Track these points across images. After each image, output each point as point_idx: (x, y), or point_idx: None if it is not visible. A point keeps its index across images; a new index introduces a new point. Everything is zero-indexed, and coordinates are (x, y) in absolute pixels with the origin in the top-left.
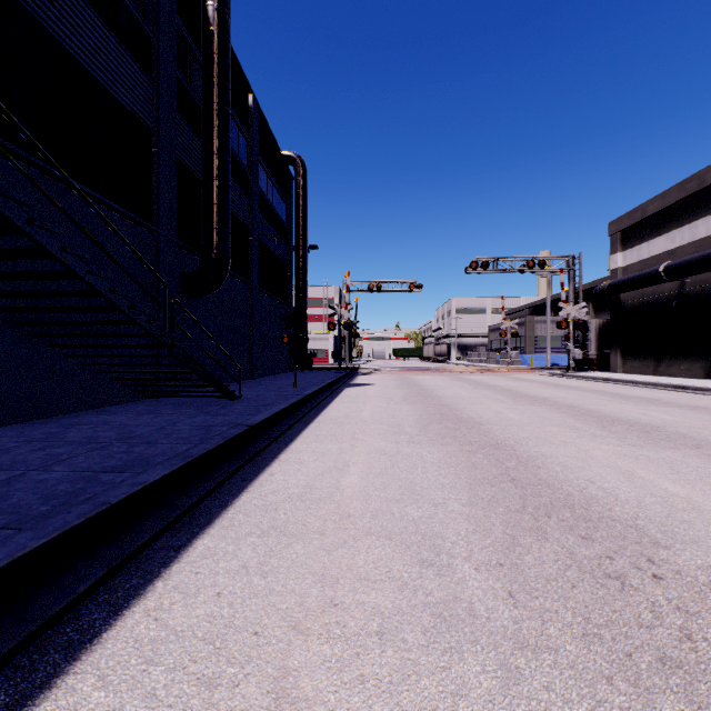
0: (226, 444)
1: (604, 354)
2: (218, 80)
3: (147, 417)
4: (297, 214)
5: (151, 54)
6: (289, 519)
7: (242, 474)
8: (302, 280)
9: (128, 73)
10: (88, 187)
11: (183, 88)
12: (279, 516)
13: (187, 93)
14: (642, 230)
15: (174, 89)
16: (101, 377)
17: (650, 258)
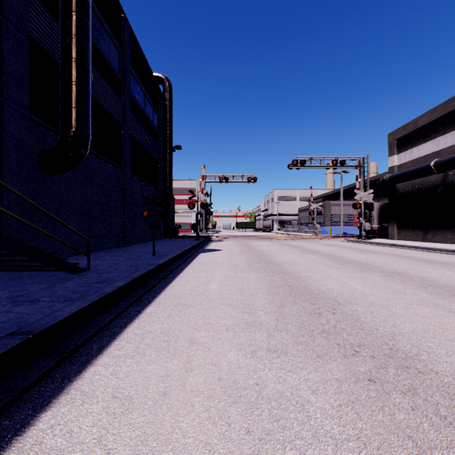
0: None
1: (383, 227)
2: None
3: None
4: (165, 121)
5: None
6: None
7: None
8: (169, 170)
9: None
10: None
11: None
12: None
13: None
14: (413, 138)
15: None
16: None
17: (419, 158)
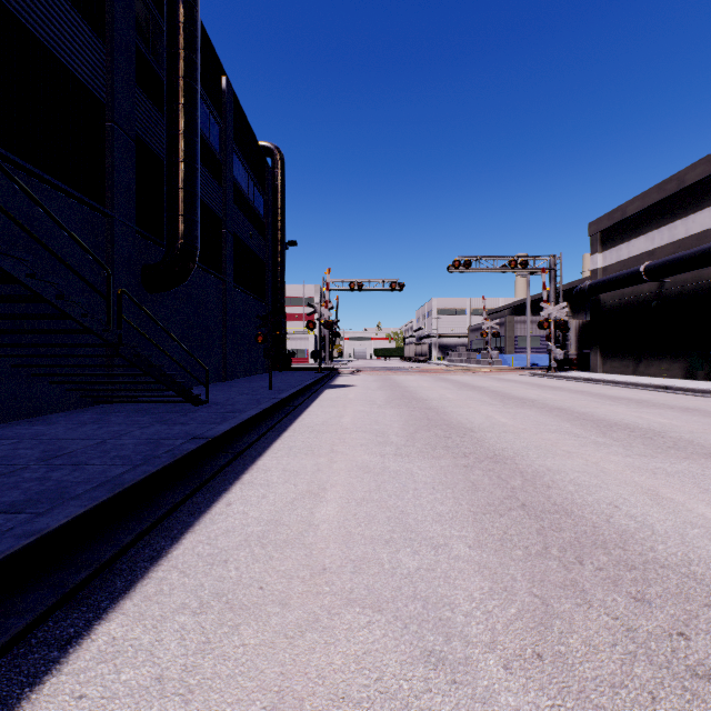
0: (175, 464)
1: (584, 354)
2: (183, 52)
3: (89, 427)
4: (274, 208)
5: (105, 16)
6: (241, 578)
7: (191, 505)
8: (280, 277)
9: (75, 33)
10: (22, 158)
11: (145, 59)
12: (228, 572)
13: (149, 66)
14: (622, 231)
15: (133, 58)
16: (40, 380)
17: (630, 258)
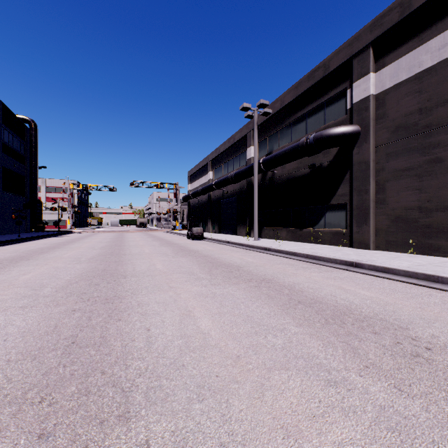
0: None
1: None
2: None
3: None
4: (31, 150)
5: None
6: None
7: None
8: (35, 185)
9: None
10: None
11: None
12: None
13: None
14: (193, 177)
15: None
16: None
17: (194, 188)
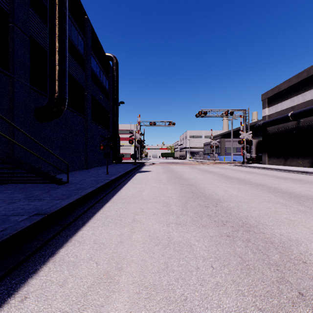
0: None
1: (259, 156)
2: None
3: None
4: (113, 85)
5: None
6: None
7: None
8: (116, 118)
9: None
10: None
11: None
12: None
13: None
14: (278, 97)
15: None
16: None
17: (282, 110)
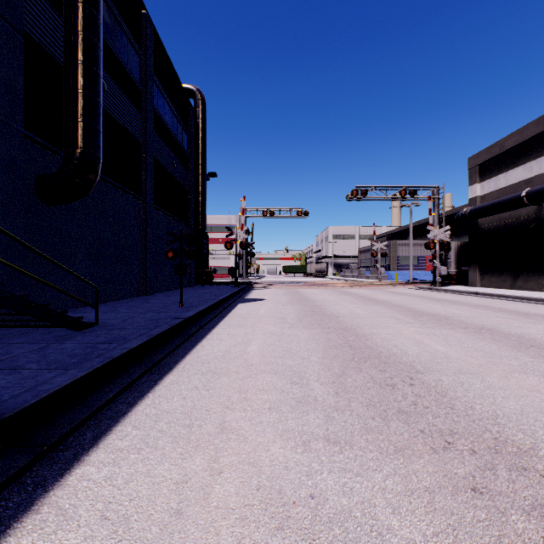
0: None
1: (462, 271)
2: None
3: None
4: (196, 142)
5: None
6: None
7: None
8: (201, 203)
9: None
10: None
11: None
12: None
13: None
14: (500, 163)
15: None
16: None
17: (507, 187)
